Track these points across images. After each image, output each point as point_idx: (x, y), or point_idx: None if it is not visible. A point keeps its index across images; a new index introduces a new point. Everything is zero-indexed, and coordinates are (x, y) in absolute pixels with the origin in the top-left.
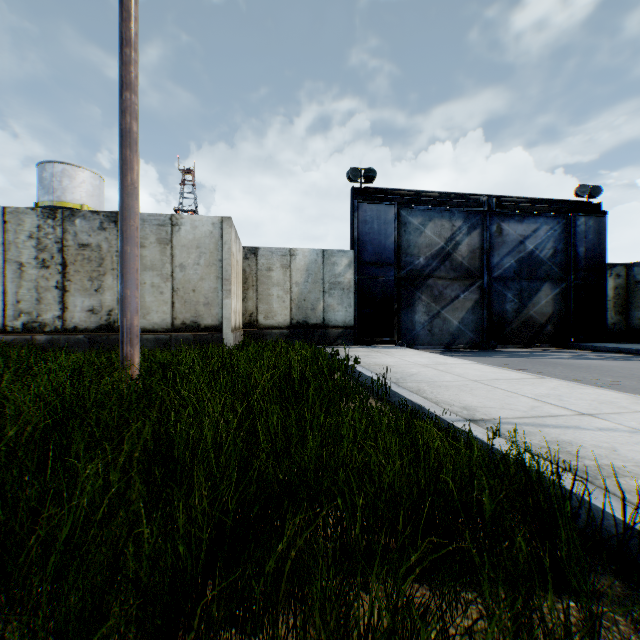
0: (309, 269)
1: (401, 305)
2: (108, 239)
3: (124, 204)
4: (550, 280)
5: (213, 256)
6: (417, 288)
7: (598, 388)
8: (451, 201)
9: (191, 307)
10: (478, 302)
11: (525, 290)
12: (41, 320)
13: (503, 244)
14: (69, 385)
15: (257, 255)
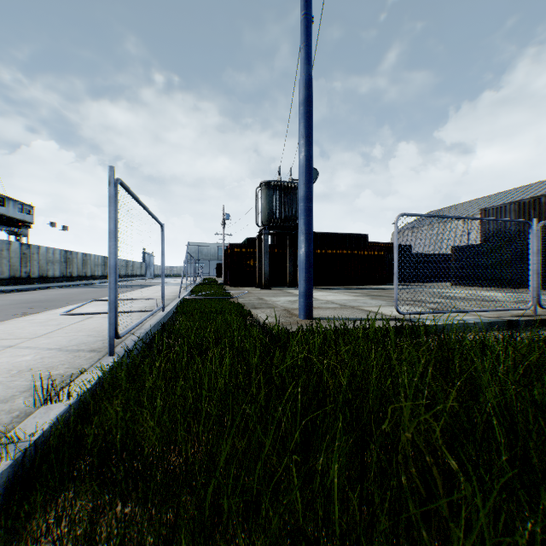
0: None
1: None
2: None
3: None
4: None
5: None
6: None
7: None
8: None
9: None
10: None
11: None
12: None
13: None
14: None
15: None
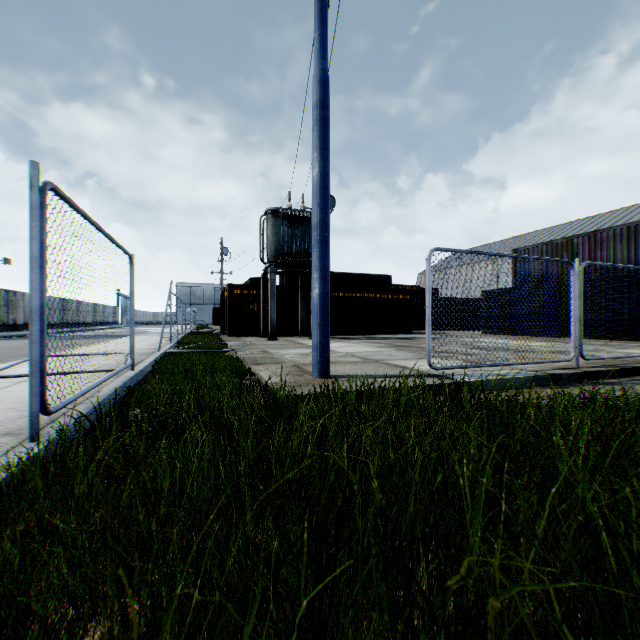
0: None
1: None
2: None
3: None
4: None
5: None
6: None
7: None
8: None
9: None
10: None
11: None
12: None
13: None
14: None
15: None
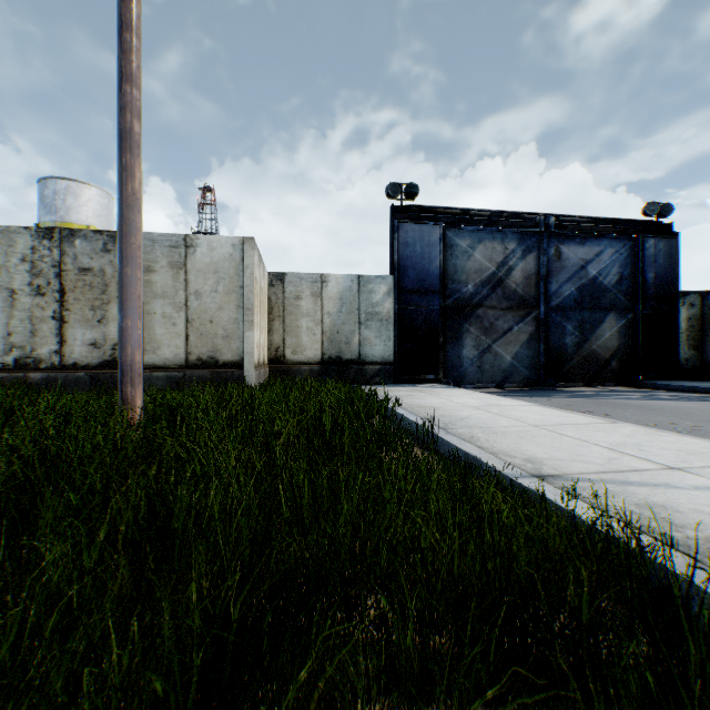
0: (343, 297)
1: (447, 338)
2: (113, 262)
3: (124, 218)
4: (615, 310)
5: (233, 282)
6: (465, 319)
7: (681, 435)
8: (503, 221)
9: (208, 340)
10: (534, 335)
11: (587, 321)
12: (36, 355)
13: (562, 269)
14: (54, 434)
15: (284, 282)
